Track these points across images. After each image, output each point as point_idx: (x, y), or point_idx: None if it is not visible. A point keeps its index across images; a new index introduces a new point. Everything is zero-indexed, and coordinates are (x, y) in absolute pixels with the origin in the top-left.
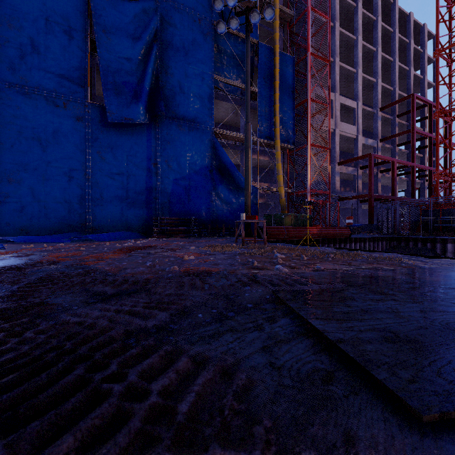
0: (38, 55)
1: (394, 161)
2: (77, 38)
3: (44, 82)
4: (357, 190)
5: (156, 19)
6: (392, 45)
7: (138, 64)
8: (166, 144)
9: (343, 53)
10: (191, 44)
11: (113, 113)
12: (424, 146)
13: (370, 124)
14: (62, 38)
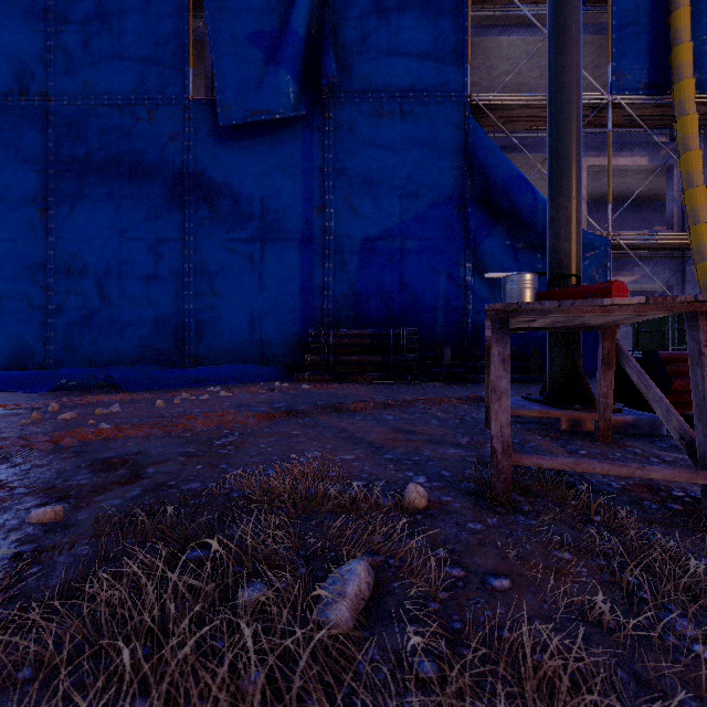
0: (109, 32)
1: None
2: None
3: (118, 79)
4: None
5: None
6: None
7: None
8: (344, 158)
9: None
10: None
11: (227, 106)
12: None
13: None
14: None
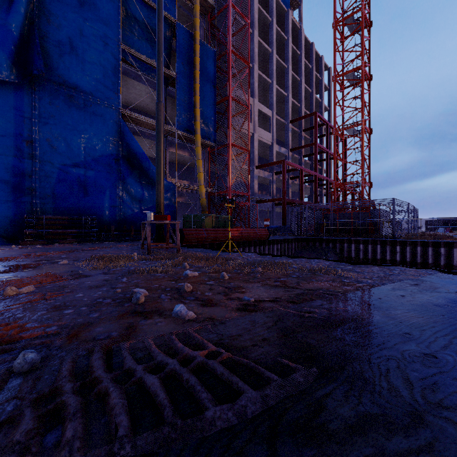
0: None
1: (302, 169)
2: None
3: None
4: (273, 194)
5: None
6: (300, 67)
7: None
8: (48, 117)
9: (260, 63)
10: None
11: None
12: (322, 159)
13: (283, 135)
14: None
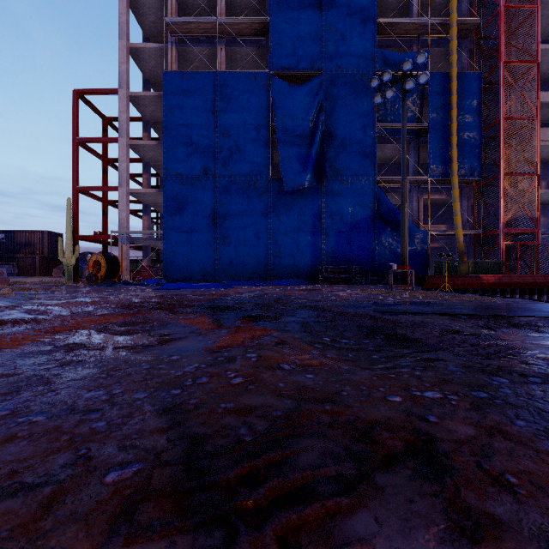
0: (239, 152)
1: None
2: (263, 130)
3: (242, 170)
4: None
5: (321, 93)
6: None
7: (306, 137)
8: (329, 201)
9: None
10: (353, 102)
11: (287, 183)
12: None
13: None
14: (253, 134)
